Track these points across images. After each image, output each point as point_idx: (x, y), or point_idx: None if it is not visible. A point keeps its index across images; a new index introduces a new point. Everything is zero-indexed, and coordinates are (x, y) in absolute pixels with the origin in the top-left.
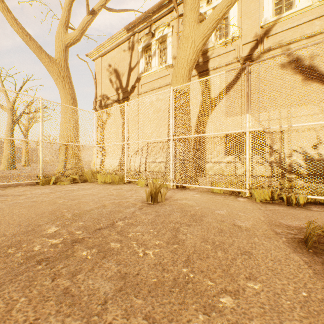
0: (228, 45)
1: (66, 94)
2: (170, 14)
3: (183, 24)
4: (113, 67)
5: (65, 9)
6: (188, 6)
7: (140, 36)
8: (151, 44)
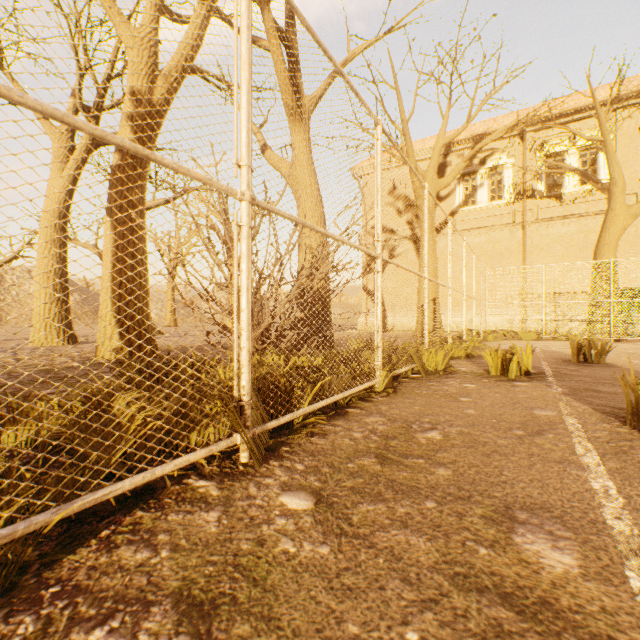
0: (596, 192)
1: (433, 245)
2: (509, 140)
3: (611, 202)
4: (401, 190)
5: (437, 153)
6: (618, 189)
7: (456, 158)
8: (475, 172)
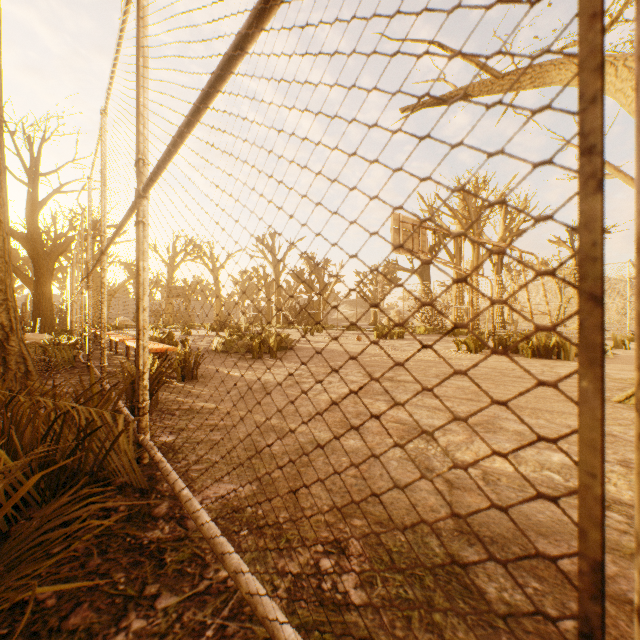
0: None
1: None
2: None
3: None
4: None
5: None
6: None
7: None
8: None
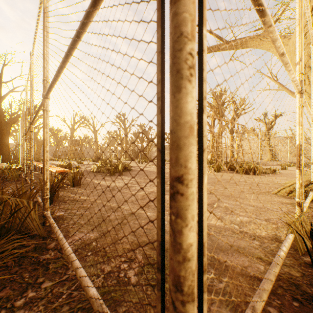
0: None
1: None
2: None
3: None
4: None
5: None
6: None
7: None
8: None
